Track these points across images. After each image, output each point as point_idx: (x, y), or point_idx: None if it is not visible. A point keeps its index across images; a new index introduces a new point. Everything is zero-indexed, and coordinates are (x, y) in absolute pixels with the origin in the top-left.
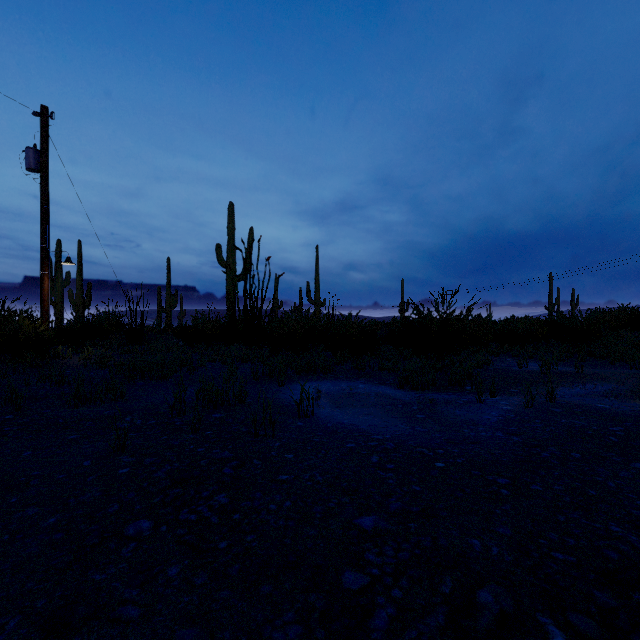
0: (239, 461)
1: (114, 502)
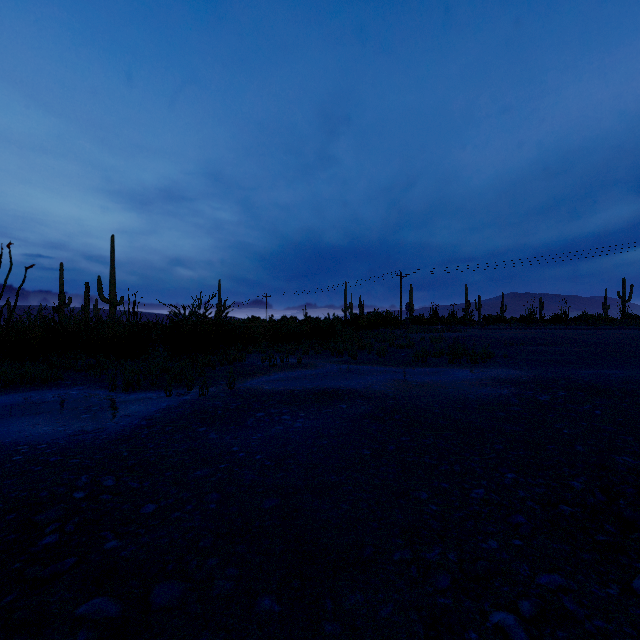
0: None
1: None
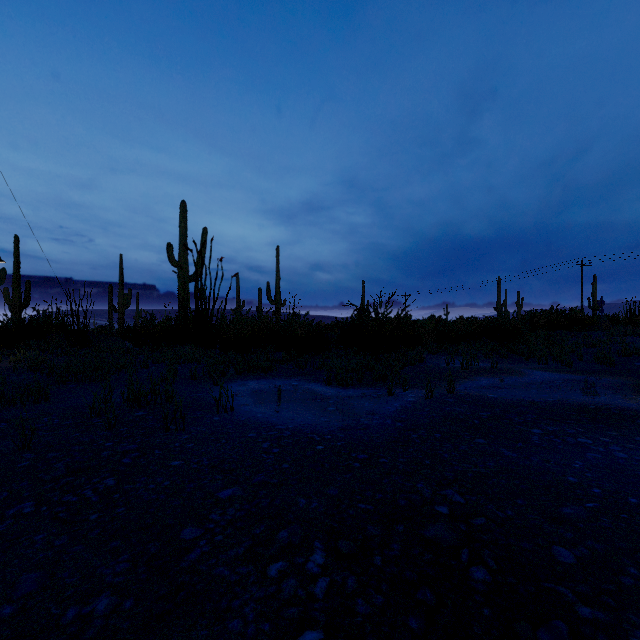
0: (141, 452)
1: (5, 491)
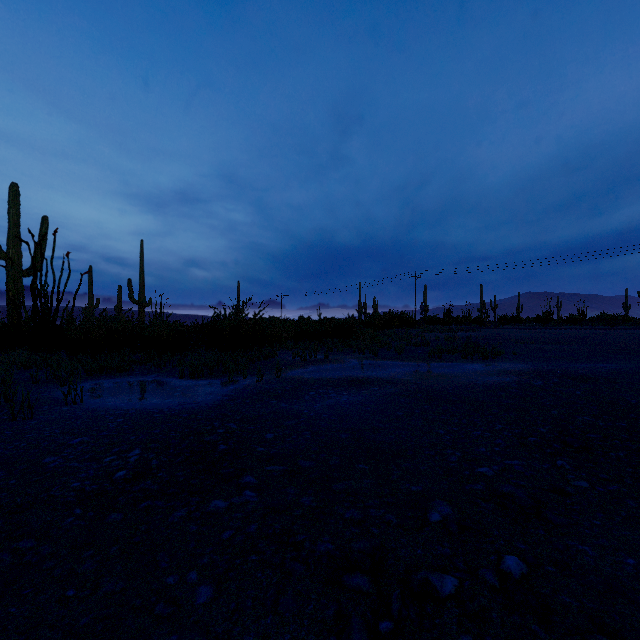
0: None
1: None
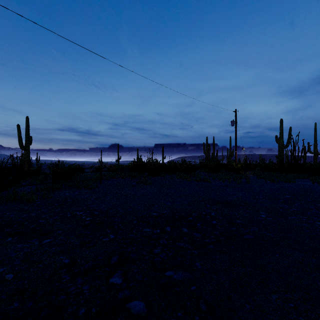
0: None
1: None
